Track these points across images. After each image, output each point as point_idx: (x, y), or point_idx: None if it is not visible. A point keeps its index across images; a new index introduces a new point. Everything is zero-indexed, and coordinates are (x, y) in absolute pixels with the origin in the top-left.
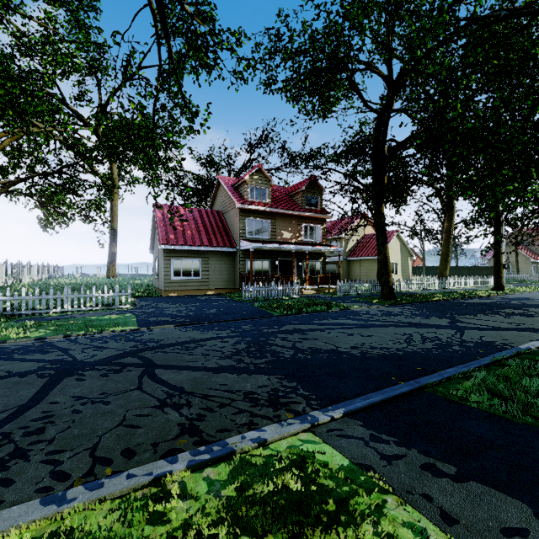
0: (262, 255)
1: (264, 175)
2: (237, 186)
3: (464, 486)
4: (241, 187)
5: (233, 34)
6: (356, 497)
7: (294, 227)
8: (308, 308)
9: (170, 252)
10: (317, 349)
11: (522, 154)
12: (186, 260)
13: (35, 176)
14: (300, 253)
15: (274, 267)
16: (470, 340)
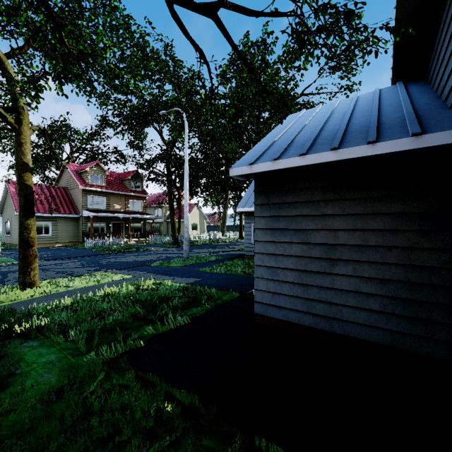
0: (99, 220)
1: (101, 168)
2: (80, 172)
3: (132, 271)
4: (83, 174)
5: (81, 134)
6: (110, 274)
7: (123, 202)
8: (125, 250)
9: None
10: (118, 261)
11: (208, 186)
12: (39, 223)
13: None
14: (127, 218)
15: (109, 227)
16: (181, 256)
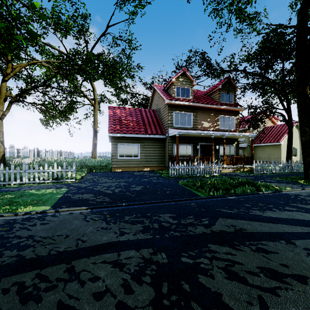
0: (186, 140)
1: (187, 78)
2: (166, 89)
3: None
4: (169, 88)
5: None
6: None
7: (212, 118)
8: (235, 189)
9: (116, 138)
10: None
11: None
12: (128, 145)
13: (30, 89)
14: (217, 138)
15: (196, 150)
16: None
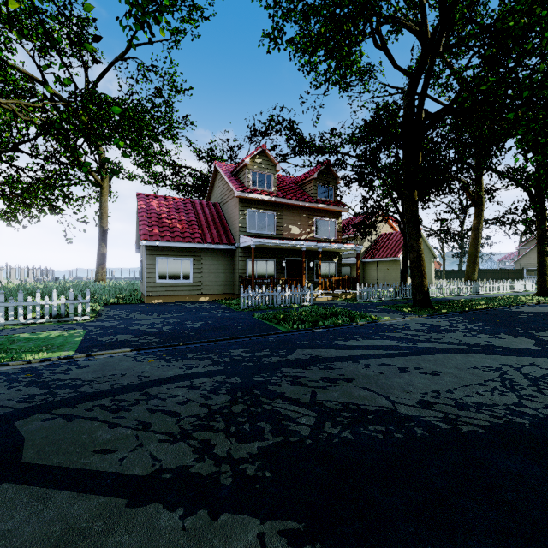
0: (266, 254)
1: (268, 158)
2: (236, 172)
3: None
4: (241, 173)
5: None
6: None
7: (304, 221)
8: (325, 320)
9: (154, 249)
10: (357, 408)
11: None
12: (174, 260)
13: None
14: (311, 251)
15: (281, 268)
16: None
